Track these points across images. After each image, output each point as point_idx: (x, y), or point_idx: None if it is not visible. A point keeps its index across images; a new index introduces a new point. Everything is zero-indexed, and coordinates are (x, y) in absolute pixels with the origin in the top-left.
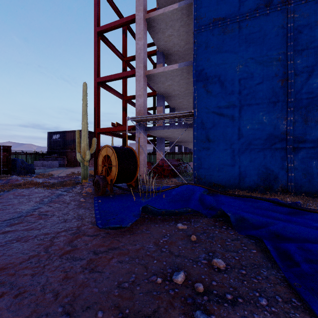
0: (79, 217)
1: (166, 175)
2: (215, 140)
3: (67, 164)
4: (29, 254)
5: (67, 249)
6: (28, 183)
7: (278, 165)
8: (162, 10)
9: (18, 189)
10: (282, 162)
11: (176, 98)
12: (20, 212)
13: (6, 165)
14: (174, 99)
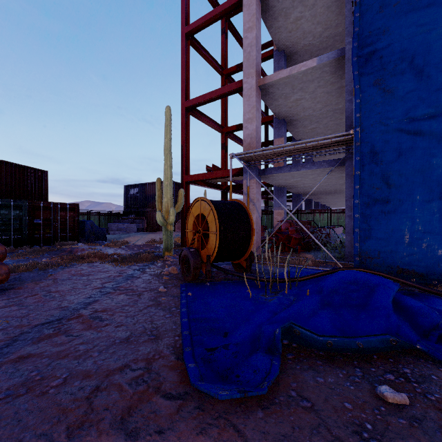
0: (153, 332)
1: (291, 247)
2: (403, 184)
3: (147, 227)
4: None
5: None
6: (92, 255)
7: None
8: None
9: (78, 263)
10: None
11: (305, 123)
12: (65, 308)
13: (73, 229)
14: (302, 125)
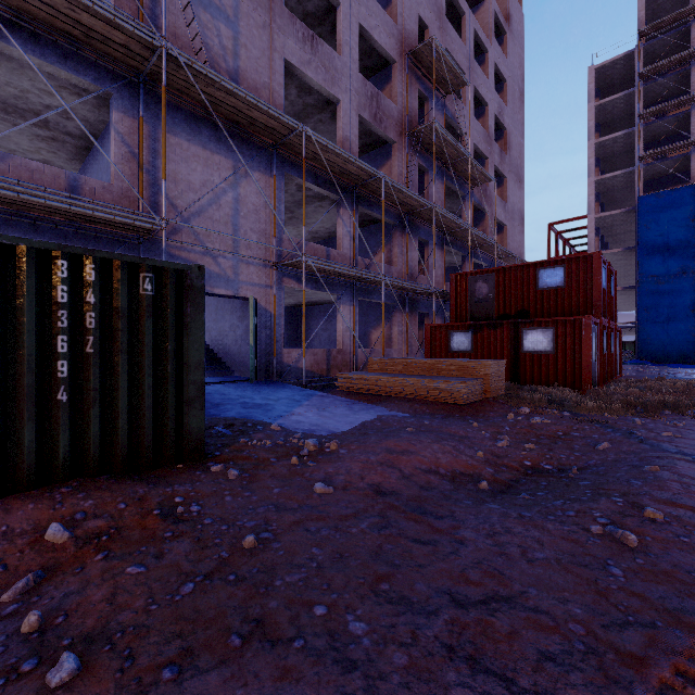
0: None
1: None
2: (652, 338)
3: None
4: None
5: None
6: None
7: (690, 351)
8: (609, 251)
9: None
10: (693, 350)
11: None
12: None
13: None
14: None
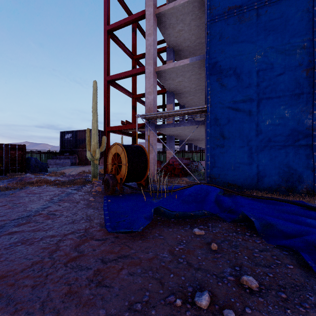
0: (88, 218)
1: (176, 174)
2: (231, 137)
3: (79, 162)
4: (32, 260)
5: (73, 255)
6: (40, 181)
7: (302, 163)
8: (172, 4)
9: (30, 186)
10: (308, 161)
11: (186, 95)
12: (29, 211)
13: (21, 164)
14: (184, 96)
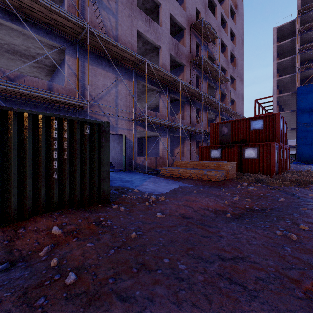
0: None
1: None
2: (304, 152)
3: None
4: None
5: None
6: None
7: None
8: (283, 112)
9: None
10: None
11: None
12: None
13: None
14: None
